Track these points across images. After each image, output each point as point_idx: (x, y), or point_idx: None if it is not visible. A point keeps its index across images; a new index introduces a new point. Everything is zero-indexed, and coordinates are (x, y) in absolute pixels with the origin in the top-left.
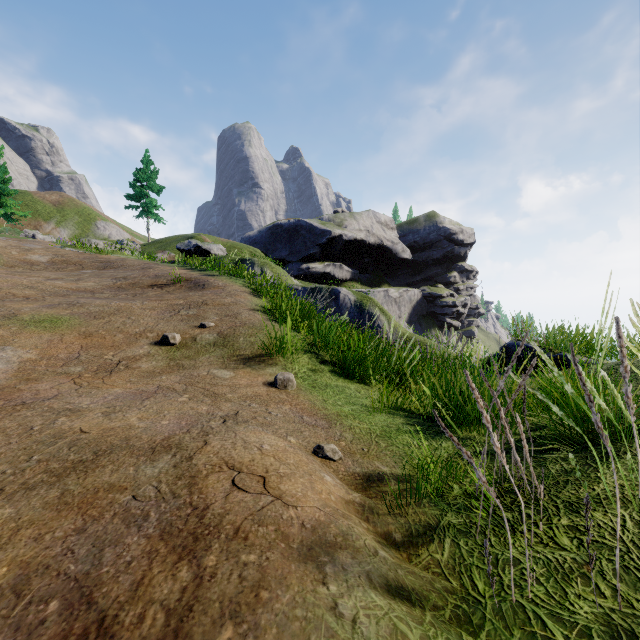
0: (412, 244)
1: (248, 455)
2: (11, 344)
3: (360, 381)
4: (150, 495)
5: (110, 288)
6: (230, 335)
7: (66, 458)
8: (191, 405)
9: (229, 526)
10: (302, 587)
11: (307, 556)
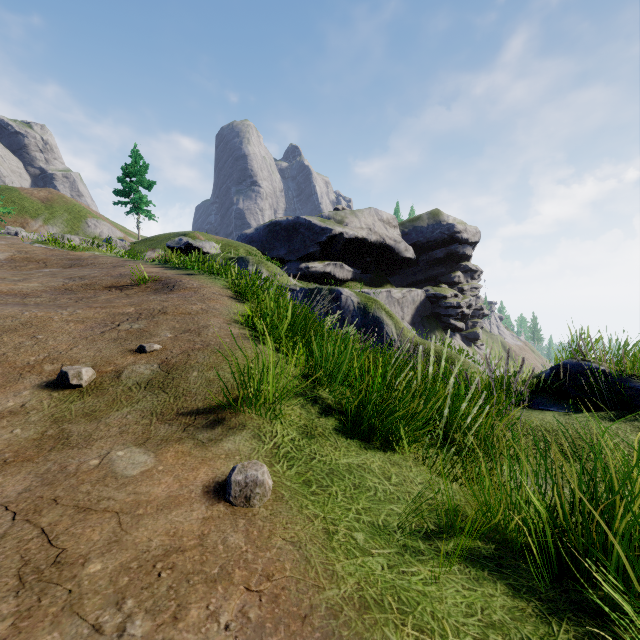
0: (415, 243)
1: None
2: None
3: (383, 442)
4: None
5: (54, 290)
6: (179, 366)
7: None
8: None
9: None
10: None
11: None
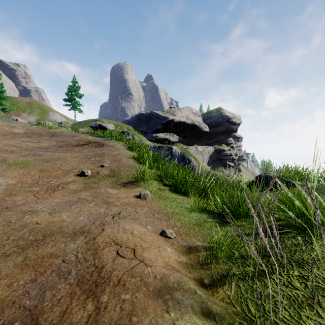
0: (209, 124)
1: (125, 237)
2: (2, 176)
3: (184, 194)
4: (72, 260)
5: (55, 146)
6: (116, 171)
7: (28, 238)
8: (95, 208)
9: (115, 278)
10: (155, 314)
11: (158, 295)
